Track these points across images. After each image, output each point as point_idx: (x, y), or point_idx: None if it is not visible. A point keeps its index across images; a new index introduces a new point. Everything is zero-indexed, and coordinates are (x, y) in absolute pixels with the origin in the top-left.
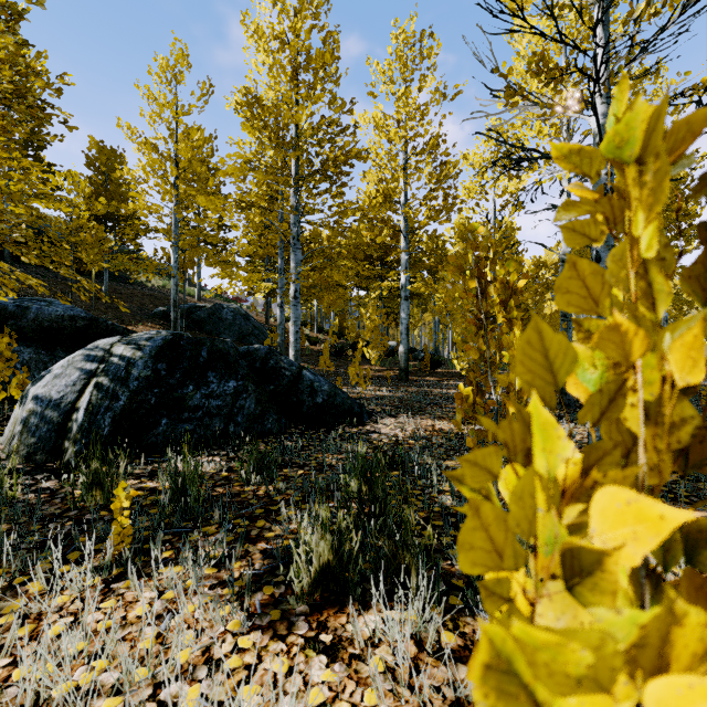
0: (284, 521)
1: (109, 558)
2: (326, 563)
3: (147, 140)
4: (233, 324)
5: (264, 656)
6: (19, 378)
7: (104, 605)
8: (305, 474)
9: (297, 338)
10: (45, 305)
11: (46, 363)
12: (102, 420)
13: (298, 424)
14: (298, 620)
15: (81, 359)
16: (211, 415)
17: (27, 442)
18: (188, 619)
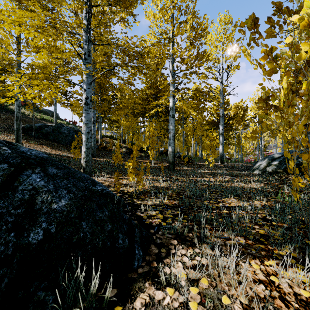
0: None
1: None
2: None
3: None
4: (68, 135)
5: None
6: None
7: None
8: None
9: (88, 138)
10: None
11: None
12: None
13: None
14: None
15: None
16: None
17: None
18: None
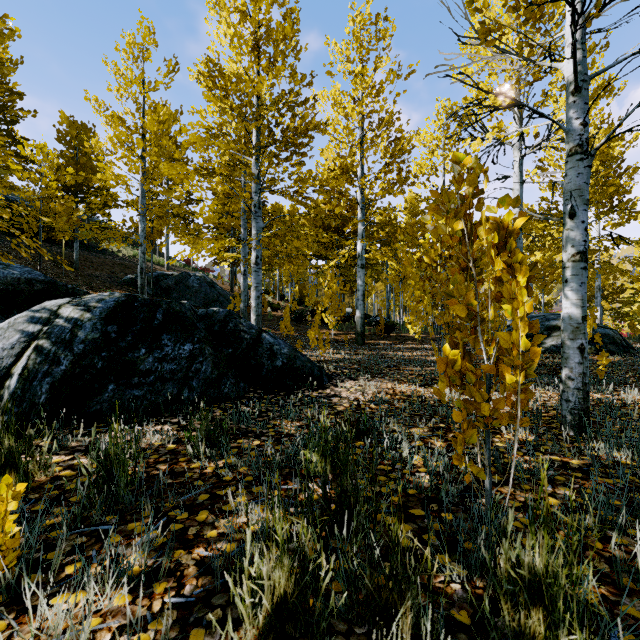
0: (231, 512)
1: None
2: (279, 596)
3: (114, 113)
4: (199, 291)
5: None
6: None
7: None
8: (261, 445)
9: (258, 303)
10: (1, 268)
11: None
12: (38, 386)
13: (257, 388)
14: None
15: (23, 321)
16: (164, 380)
17: None
18: None
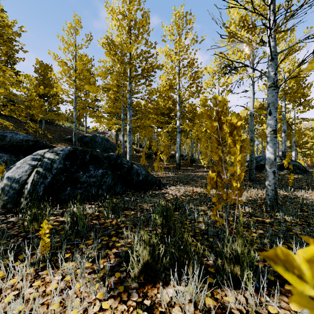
0: (125, 238)
1: (38, 258)
2: (146, 261)
3: (62, 60)
4: (101, 143)
5: (115, 313)
6: (1, 168)
7: (34, 284)
8: (134, 213)
9: (130, 150)
10: (14, 134)
11: (15, 161)
12: (39, 188)
13: (131, 189)
14: (133, 292)
15: (29, 159)
16: (90, 186)
17: (3, 199)
18: (77, 291)
